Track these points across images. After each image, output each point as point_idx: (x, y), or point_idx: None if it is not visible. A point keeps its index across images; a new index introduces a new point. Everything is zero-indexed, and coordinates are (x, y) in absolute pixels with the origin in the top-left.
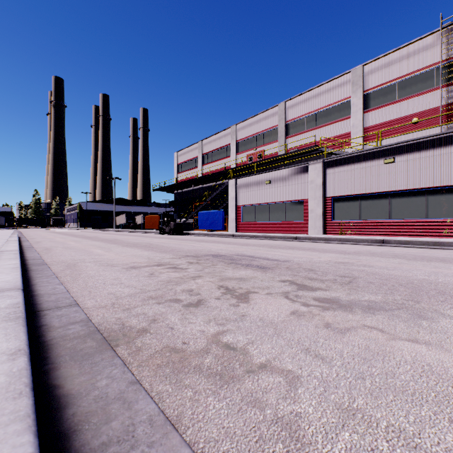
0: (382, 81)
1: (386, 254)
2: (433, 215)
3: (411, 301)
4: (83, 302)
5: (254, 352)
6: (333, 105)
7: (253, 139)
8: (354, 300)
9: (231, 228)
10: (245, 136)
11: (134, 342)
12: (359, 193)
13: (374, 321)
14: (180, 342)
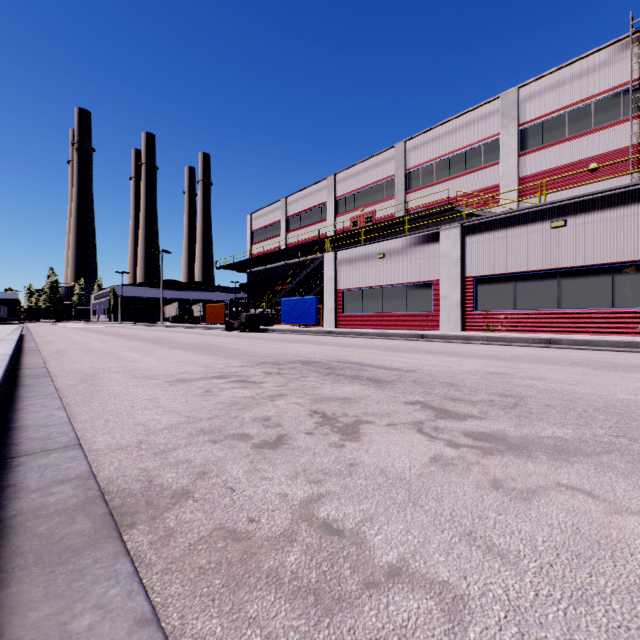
0: (545, 111)
1: (558, 360)
2: (623, 303)
3: (623, 439)
4: (91, 439)
5: (376, 541)
6: (473, 146)
7: (358, 194)
8: (530, 436)
9: (327, 322)
10: (347, 191)
11: (163, 519)
12: (513, 271)
13: (574, 476)
14: (244, 517)
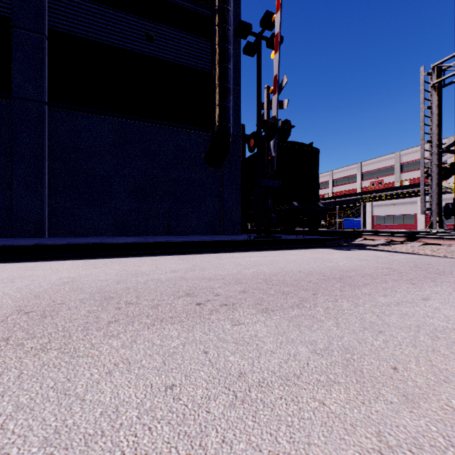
0: None
1: None
2: None
3: None
4: None
5: None
6: None
7: (374, 172)
8: None
9: (368, 227)
10: (368, 170)
11: None
12: None
13: None
14: None
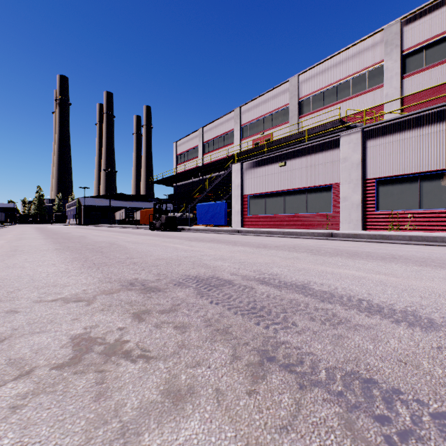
0: (427, 36)
1: None
2: None
3: None
4: None
5: None
6: (359, 74)
7: (259, 121)
8: None
9: (235, 222)
10: (250, 120)
11: None
12: (419, 171)
13: None
14: None
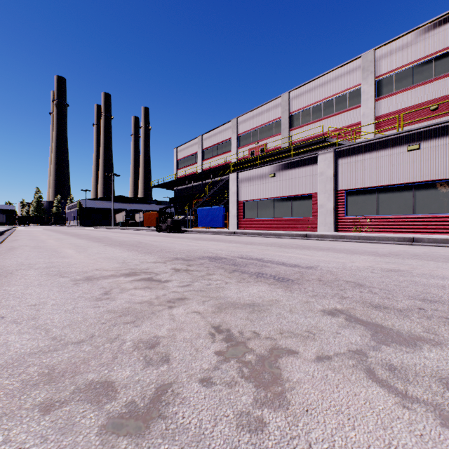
0: (396, 66)
1: (435, 256)
2: None
3: None
4: None
5: None
6: (341, 94)
7: (254, 132)
8: None
9: (232, 225)
10: (246, 130)
11: None
12: (376, 185)
13: None
14: None
